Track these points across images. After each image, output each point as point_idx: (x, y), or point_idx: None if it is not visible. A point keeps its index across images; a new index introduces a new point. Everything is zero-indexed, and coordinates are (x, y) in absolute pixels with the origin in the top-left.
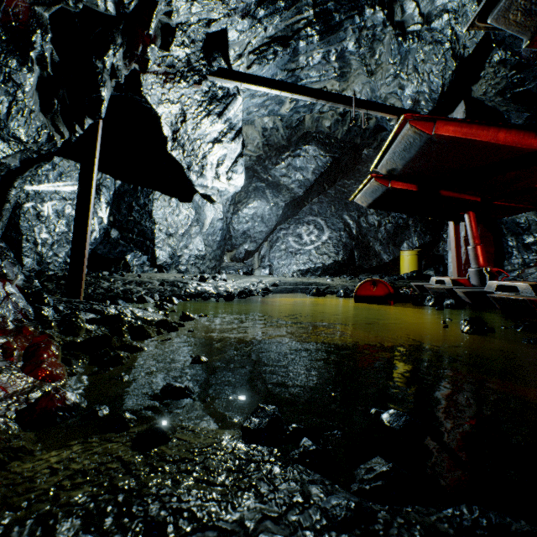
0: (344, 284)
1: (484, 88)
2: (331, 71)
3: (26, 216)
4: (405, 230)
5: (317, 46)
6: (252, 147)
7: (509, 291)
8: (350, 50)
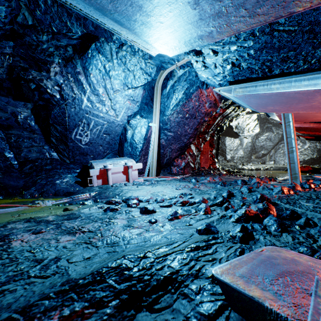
0: None
1: None
2: None
3: None
4: None
5: None
6: None
7: None
8: None
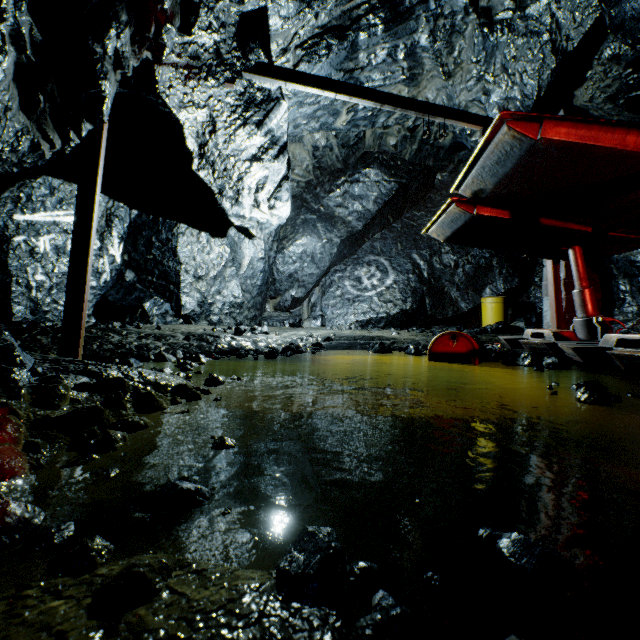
0: (414, 339)
1: (591, 92)
2: (399, 73)
3: (16, 253)
4: (488, 272)
5: (381, 39)
6: (300, 170)
7: (633, 347)
8: (422, 45)
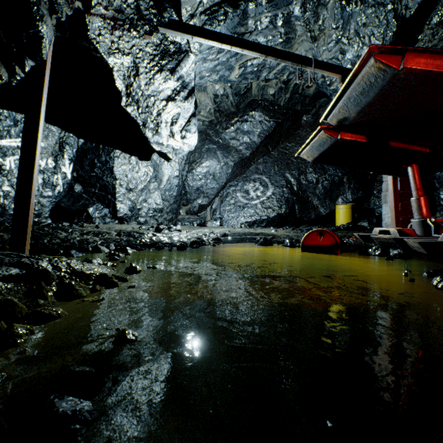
0: (287, 234)
1: None
2: (278, 37)
3: None
4: (340, 186)
5: (265, 9)
6: (204, 112)
7: None
8: (296, 15)
